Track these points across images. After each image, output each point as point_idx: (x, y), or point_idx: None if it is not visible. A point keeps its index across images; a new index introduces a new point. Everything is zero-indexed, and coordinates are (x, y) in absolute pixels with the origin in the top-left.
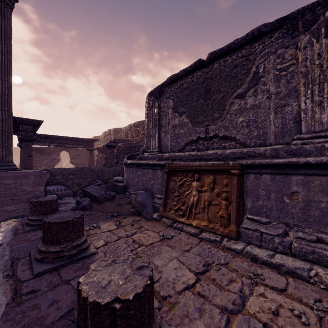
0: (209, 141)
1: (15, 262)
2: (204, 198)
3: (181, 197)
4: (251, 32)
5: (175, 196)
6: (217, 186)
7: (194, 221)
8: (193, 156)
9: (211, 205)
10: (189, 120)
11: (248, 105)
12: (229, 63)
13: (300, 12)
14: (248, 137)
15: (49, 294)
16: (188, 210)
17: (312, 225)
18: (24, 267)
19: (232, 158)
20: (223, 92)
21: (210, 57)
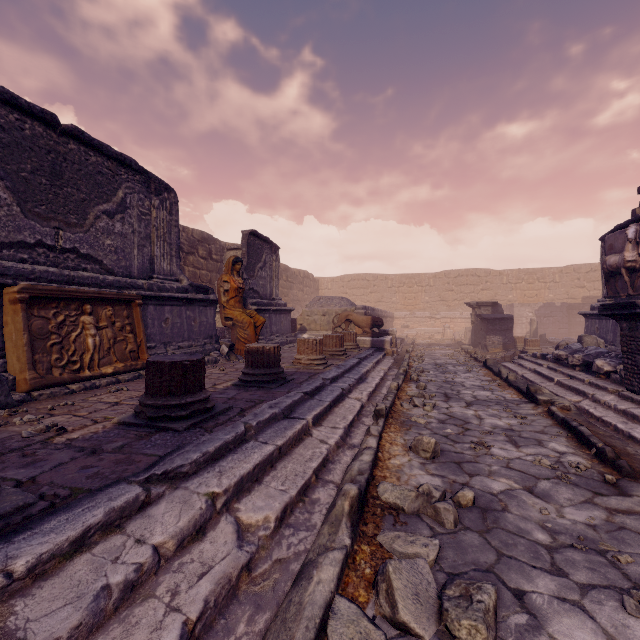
0: (60, 254)
1: (214, 426)
2: (108, 336)
3: (66, 343)
4: (125, 156)
5: (54, 344)
6: (118, 319)
7: (102, 369)
8: (56, 274)
9: (117, 342)
10: (16, 199)
11: (116, 230)
12: (93, 162)
13: (154, 177)
14: (116, 265)
15: (248, 397)
16: (88, 358)
17: (175, 339)
18: (222, 417)
19: (117, 286)
20: (84, 193)
21: (74, 131)
